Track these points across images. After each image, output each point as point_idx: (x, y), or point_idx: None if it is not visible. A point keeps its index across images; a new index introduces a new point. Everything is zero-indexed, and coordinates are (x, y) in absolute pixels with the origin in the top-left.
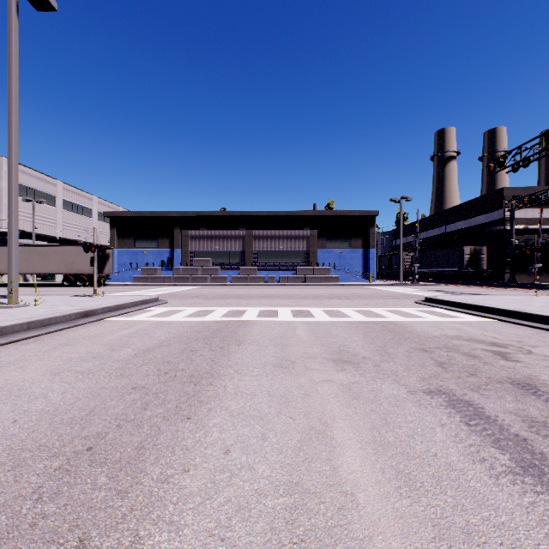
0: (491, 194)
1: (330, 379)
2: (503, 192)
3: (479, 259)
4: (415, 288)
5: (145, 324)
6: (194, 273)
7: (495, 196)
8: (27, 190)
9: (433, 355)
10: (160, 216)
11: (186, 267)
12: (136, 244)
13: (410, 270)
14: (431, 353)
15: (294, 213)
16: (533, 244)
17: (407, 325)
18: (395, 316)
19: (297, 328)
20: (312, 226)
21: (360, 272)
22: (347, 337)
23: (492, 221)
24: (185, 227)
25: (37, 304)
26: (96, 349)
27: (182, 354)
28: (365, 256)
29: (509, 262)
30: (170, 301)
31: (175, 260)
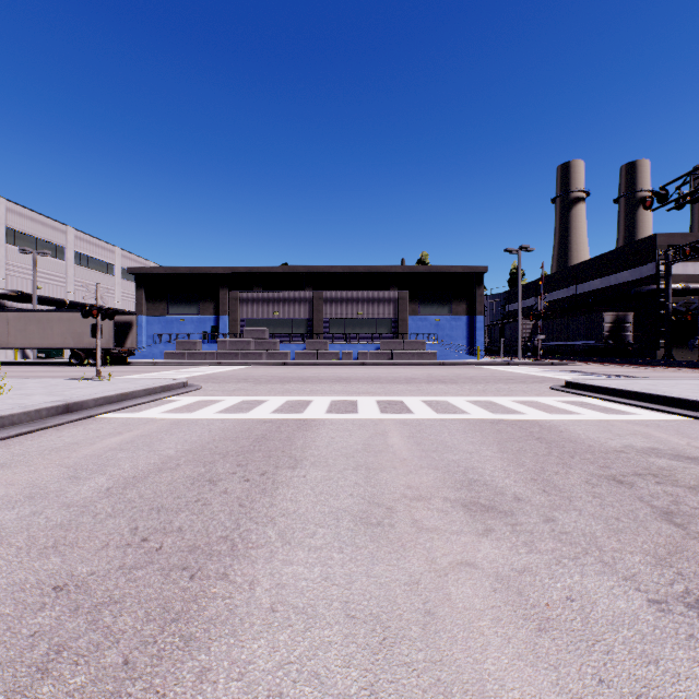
0: (638, 242)
1: (470, 560)
2: (656, 240)
3: (623, 329)
4: (541, 368)
5: (153, 425)
6: (245, 347)
7: (644, 245)
8: (26, 238)
9: (640, 492)
10: (202, 273)
11: (235, 339)
12: (171, 309)
13: (532, 344)
14: (633, 488)
15: (377, 268)
16: (695, 309)
17: (559, 427)
18: (532, 410)
19: (388, 432)
20: (401, 286)
21: (464, 346)
22: (474, 451)
23: (640, 279)
24: (235, 288)
25: (1, 393)
26: (46, 477)
27: (190, 489)
28: (471, 326)
29: (663, 333)
30: (205, 386)
31: (221, 330)
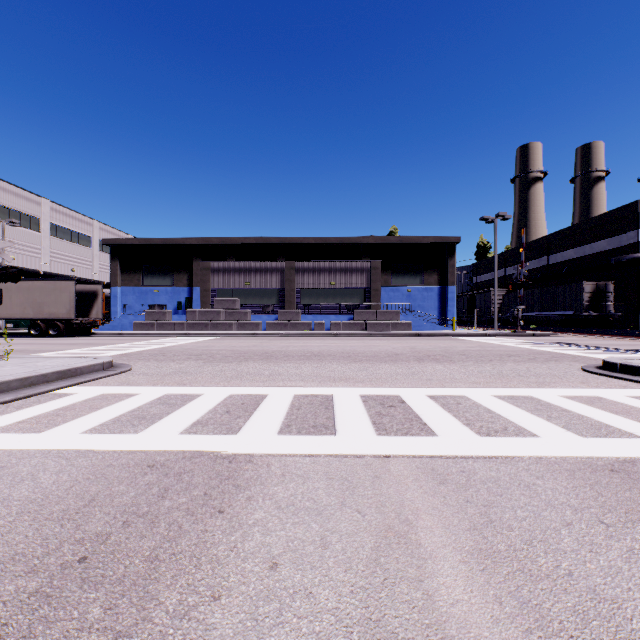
0: (617, 210)
1: None
2: (637, 207)
3: (603, 299)
4: (526, 340)
5: None
6: (214, 318)
7: (624, 212)
8: None
9: None
10: (176, 244)
11: (204, 309)
12: (145, 280)
13: (512, 314)
14: None
15: (349, 239)
16: None
17: None
18: (636, 425)
19: (416, 524)
20: (373, 257)
21: (435, 317)
22: None
23: (619, 248)
24: (208, 259)
25: None
26: None
27: None
28: (442, 296)
29: None
30: (137, 367)
31: (195, 301)
